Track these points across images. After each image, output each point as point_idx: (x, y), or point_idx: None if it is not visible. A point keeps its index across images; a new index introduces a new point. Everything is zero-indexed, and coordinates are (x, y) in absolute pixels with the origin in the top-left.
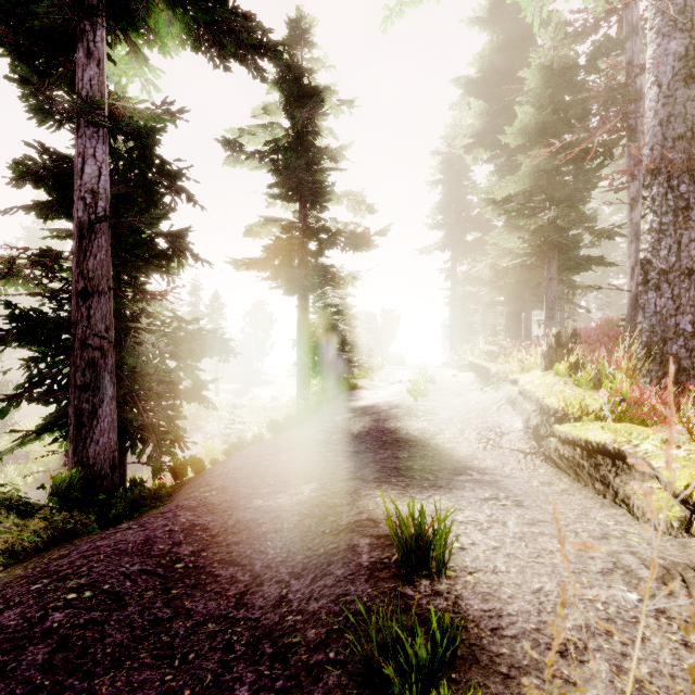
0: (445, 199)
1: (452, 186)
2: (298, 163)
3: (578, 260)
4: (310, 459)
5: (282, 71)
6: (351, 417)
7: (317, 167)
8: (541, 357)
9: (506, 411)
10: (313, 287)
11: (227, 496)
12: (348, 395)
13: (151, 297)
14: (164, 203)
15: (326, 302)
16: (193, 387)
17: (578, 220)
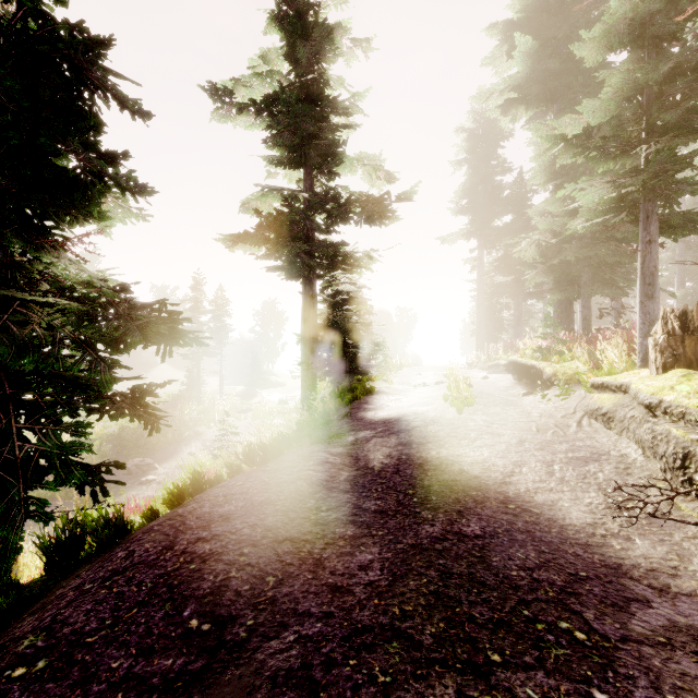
0: (472, 179)
1: (478, 166)
2: (299, 107)
3: (692, 213)
4: (296, 531)
5: (282, 2)
6: (368, 437)
7: (326, 124)
8: (655, 350)
9: (594, 428)
10: (320, 267)
11: (57, 689)
12: (363, 402)
13: (41, 245)
14: (86, 115)
15: (336, 289)
16: (133, 393)
17: (697, 153)
